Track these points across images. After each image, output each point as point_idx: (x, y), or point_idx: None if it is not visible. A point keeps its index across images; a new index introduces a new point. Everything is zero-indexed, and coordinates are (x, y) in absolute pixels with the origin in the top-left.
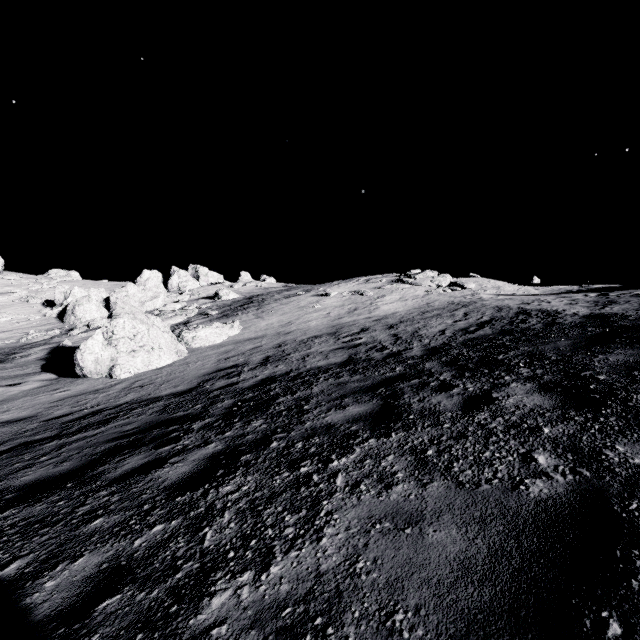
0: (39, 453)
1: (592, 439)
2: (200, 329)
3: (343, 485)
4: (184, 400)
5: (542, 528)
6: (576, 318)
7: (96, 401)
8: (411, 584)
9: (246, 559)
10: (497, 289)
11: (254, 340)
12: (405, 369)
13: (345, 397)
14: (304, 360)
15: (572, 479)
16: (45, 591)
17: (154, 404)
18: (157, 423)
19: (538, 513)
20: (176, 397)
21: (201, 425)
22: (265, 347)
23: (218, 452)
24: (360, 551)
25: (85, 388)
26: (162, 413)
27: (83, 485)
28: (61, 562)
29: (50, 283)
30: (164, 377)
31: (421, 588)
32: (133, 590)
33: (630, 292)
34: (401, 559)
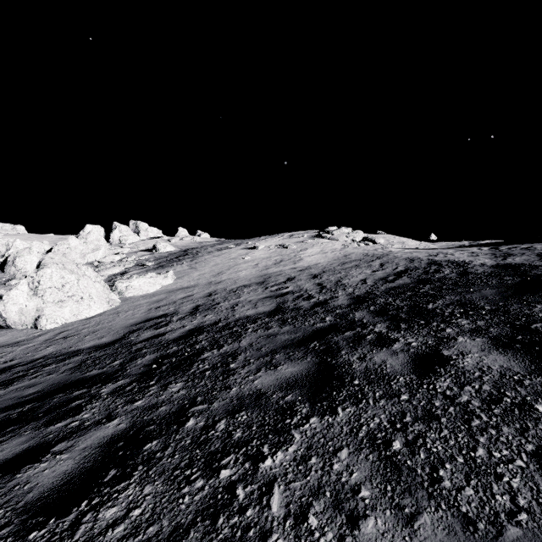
0: None
1: None
2: (134, 279)
3: (282, 514)
4: (104, 354)
5: None
6: (486, 268)
7: (12, 355)
8: None
9: None
10: (402, 244)
11: (186, 289)
12: (335, 319)
13: (276, 353)
14: (233, 309)
15: None
16: None
17: (71, 359)
18: (64, 385)
19: None
20: (97, 350)
21: (111, 389)
22: (196, 296)
23: (118, 435)
24: None
25: (5, 340)
26: (75, 371)
27: None
28: None
29: None
30: (91, 327)
31: None
32: None
33: (517, 246)
34: None
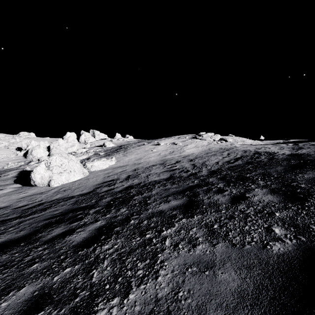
0: (8, 226)
1: (303, 219)
2: (95, 161)
3: (169, 245)
4: (86, 198)
5: (283, 272)
6: (284, 156)
7: (41, 198)
8: (211, 307)
9: (115, 289)
10: (243, 142)
11: (122, 167)
12: (199, 181)
13: (169, 196)
14: (147, 177)
15: (296, 242)
16: (1, 309)
17: (70, 200)
18: (71, 210)
19: (279, 262)
20: (82, 196)
21: (94, 211)
22: (128, 170)
23: (102, 226)
24: (180, 285)
25: (35, 191)
26: (74, 204)
27: (29, 244)
28: (12, 290)
29: (20, 139)
30: (76, 186)
31: (217, 309)
32: (50, 309)
33: (309, 143)
34: (204, 290)
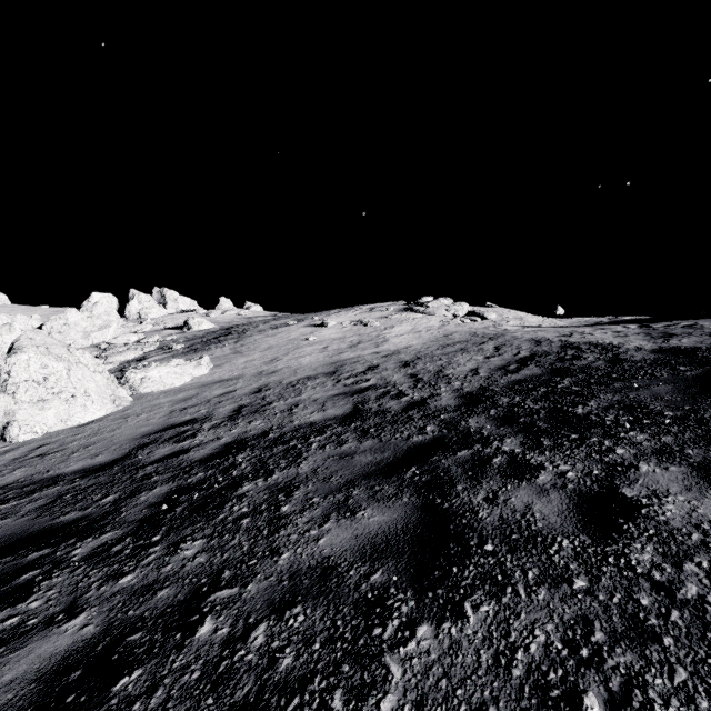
0: None
1: None
2: (152, 368)
3: None
4: (93, 484)
5: None
6: (646, 353)
7: None
8: None
9: None
10: (520, 320)
11: (226, 382)
12: (441, 429)
13: (353, 486)
14: (291, 412)
15: None
16: None
17: (43, 491)
18: (18, 540)
19: None
20: (85, 477)
21: (89, 550)
22: (239, 392)
23: (77, 652)
24: None
25: None
26: (42, 513)
27: None
28: None
29: None
30: (83, 439)
31: None
32: None
33: (676, 323)
34: None
